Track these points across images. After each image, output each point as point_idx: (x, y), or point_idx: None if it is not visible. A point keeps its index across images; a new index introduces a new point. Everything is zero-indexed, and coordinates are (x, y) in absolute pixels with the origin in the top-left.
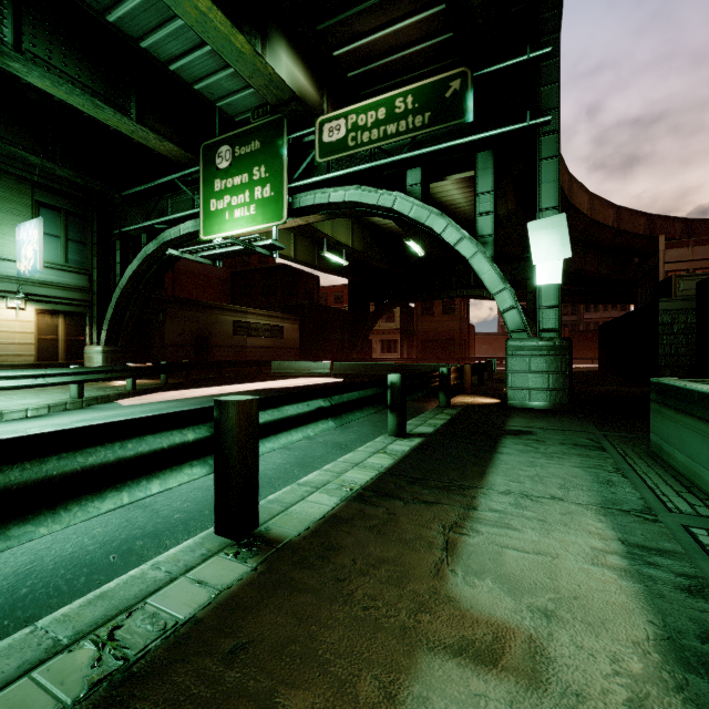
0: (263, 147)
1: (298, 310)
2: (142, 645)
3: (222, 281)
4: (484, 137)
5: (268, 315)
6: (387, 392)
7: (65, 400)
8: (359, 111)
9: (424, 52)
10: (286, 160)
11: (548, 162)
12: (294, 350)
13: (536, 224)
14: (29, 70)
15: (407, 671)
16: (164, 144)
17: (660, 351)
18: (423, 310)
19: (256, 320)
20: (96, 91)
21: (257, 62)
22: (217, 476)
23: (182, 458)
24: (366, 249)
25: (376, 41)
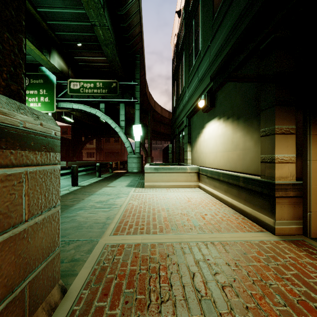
0: (44, 83)
1: None
2: (73, 190)
3: None
4: (122, 101)
5: None
6: (96, 167)
7: None
8: (84, 82)
9: (106, 65)
10: (55, 90)
11: (137, 111)
12: None
13: (134, 126)
14: None
15: (102, 188)
16: None
17: (169, 158)
18: (106, 140)
19: None
20: None
21: (48, 62)
22: (72, 177)
23: (67, 174)
24: (81, 115)
25: (89, 59)
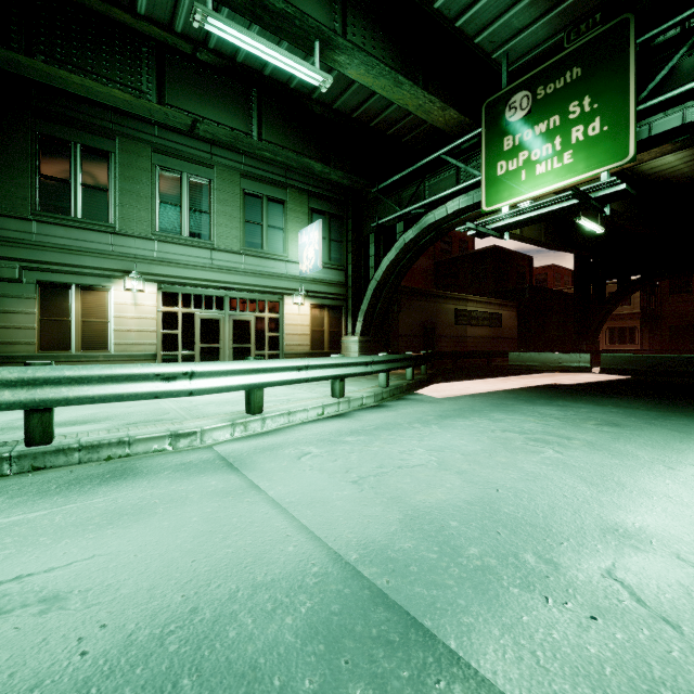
0: (586, 73)
1: (514, 296)
2: None
3: (425, 272)
4: None
5: (487, 302)
6: None
7: (378, 388)
8: None
9: None
10: (633, 74)
11: None
12: (511, 340)
13: None
14: (351, 60)
15: None
16: (445, 113)
17: None
18: (673, 287)
19: (475, 308)
20: (394, 69)
21: None
22: None
23: None
24: (624, 210)
25: None
